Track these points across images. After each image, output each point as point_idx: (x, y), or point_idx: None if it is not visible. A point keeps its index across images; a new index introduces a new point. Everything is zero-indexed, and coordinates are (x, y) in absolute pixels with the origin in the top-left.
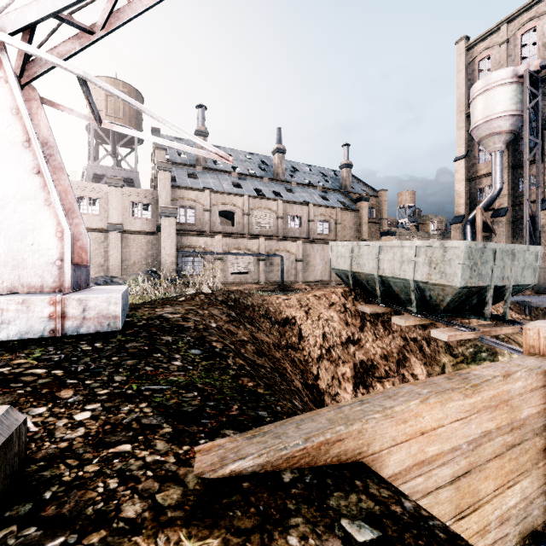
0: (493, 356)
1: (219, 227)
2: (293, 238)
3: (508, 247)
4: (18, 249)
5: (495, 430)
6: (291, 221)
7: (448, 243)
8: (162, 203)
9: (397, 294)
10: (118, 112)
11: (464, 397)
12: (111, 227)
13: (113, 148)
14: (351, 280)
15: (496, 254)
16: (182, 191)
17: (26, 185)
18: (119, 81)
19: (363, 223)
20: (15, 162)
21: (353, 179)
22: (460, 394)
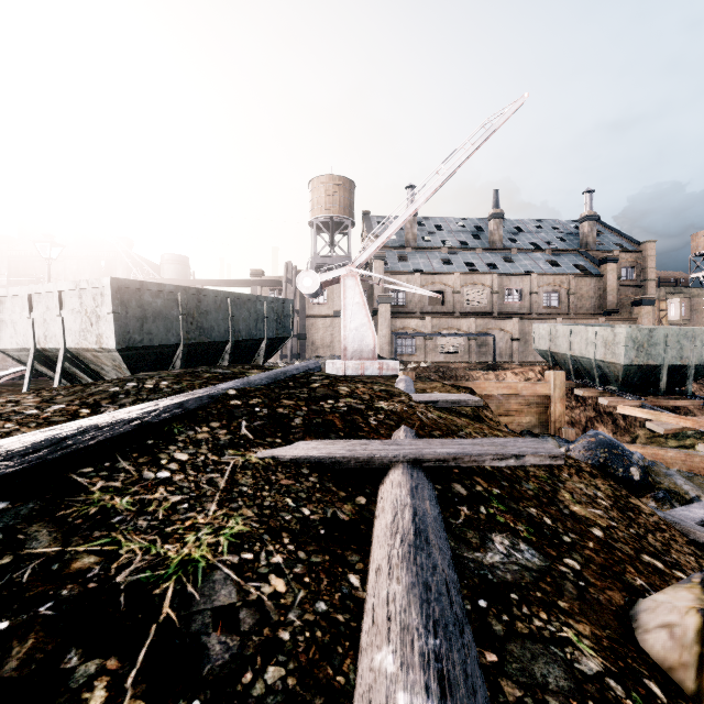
0: (701, 434)
1: (429, 307)
2: (511, 314)
3: (683, 331)
4: (361, 345)
5: (515, 398)
6: (508, 295)
7: (615, 330)
8: (377, 289)
9: (588, 372)
10: (335, 205)
11: (496, 383)
12: (336, 313)
13: (331, 239)
14: (551, 359)
15: (668, 338)
16: (394, 276)
17: (363, 321)
18: (336, 176)
19: (609, 290)
20: (360, 313)
21: (604, 229)
22: (494, 382)
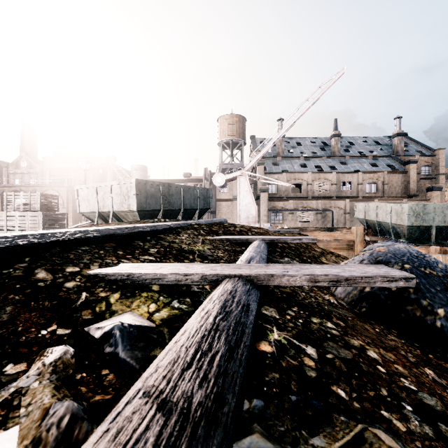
0: None
1: (292, 194)
2: (345, 197)
3: (446, 205)
4: (248, 214)
5: (334, 242)
6: (343, 185)
7: (402, 205)
8: (259, 183)
9: (388, 231)
10: (233, 132)
11: (323, 233)
12: (234, 198)
13: (231, 153)
14: (365, 224)
15: (435, 209)
16: (270, 175)
17: (250, 201)
18: (234, 114)
19: (411, 181)
20: (248, 196)
21: (410, 142)
22: (322, 233)
